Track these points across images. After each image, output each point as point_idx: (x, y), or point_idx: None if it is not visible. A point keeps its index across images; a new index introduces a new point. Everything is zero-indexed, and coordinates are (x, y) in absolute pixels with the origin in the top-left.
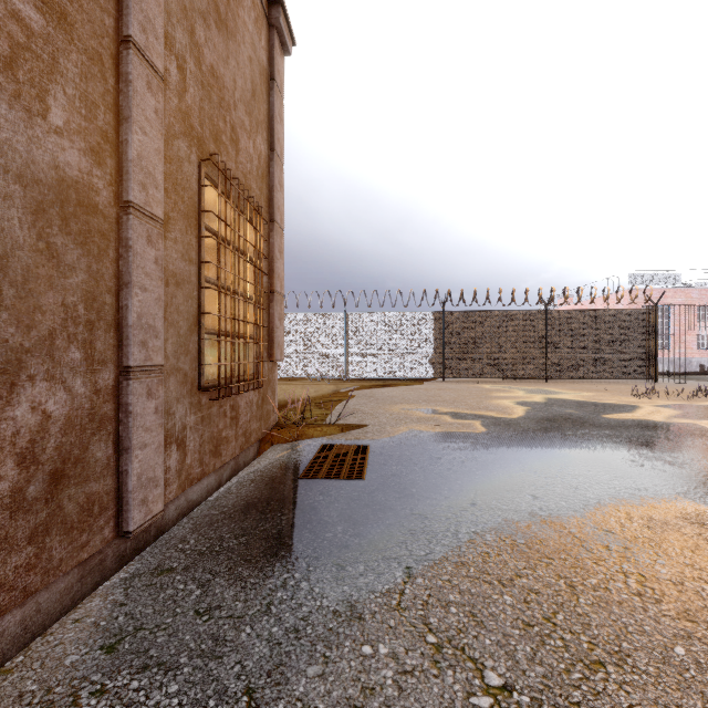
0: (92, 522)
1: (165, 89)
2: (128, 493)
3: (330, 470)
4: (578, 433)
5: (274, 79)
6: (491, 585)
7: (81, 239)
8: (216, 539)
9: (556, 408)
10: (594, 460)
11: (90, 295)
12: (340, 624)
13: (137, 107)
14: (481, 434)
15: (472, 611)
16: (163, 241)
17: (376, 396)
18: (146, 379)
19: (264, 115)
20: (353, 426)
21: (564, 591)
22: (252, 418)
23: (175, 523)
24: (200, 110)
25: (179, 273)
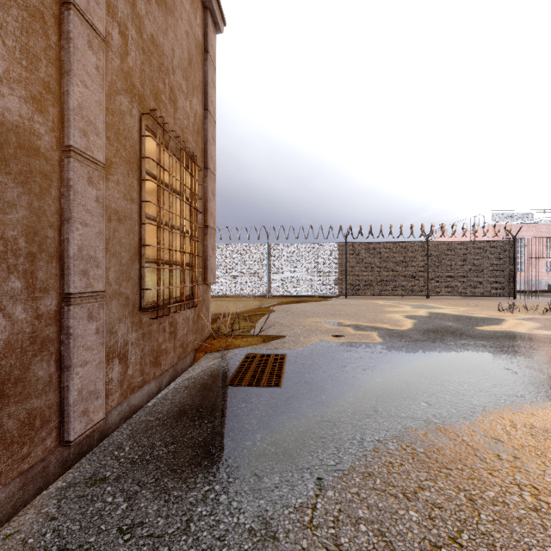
0: (33, 435)
1: (107, 50)
2: (69, 407)
3: (252, 378)
4: (458, 343)
5: (208, 51)
6: (397, 499)
7: (21, 178)
8: (148, 446)
9: (438, 321)
10: (475, 368)
11: (31, 230)
12: (254, 545)
13: (78, 62)
14: (378, 344)
15: (381, 529)
16: (104, 182)
17: (292, 311)
18: (87, 304)
19: (200, 81)
20: (273, 337)
21: (465, 505)
22: (189, 332)
23: (118, 426)
24: (141, 71)
25: (121, 211)
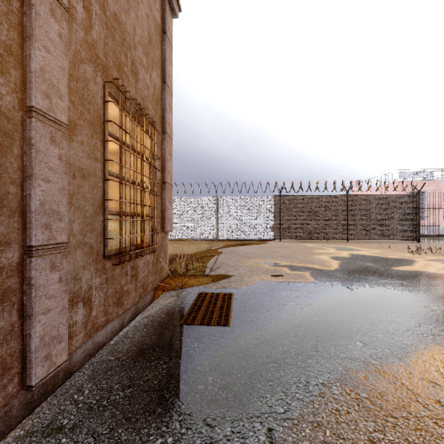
0: None
1: (72, 21)
2: (31, 353)
3: (204, 317)
4: (379, 282)
5: (166, 33)
6: None
7: None
8: (106, 390)
9: (359, 262)
10: (399, 307)
11: None
12: None
13: (40, 28)
14: (312, 283)
15: None
16: (67, 142)
17: (237, 252)
18: (49, 255)
19: (158, 58)
20: (221, 277)
21: None
22: (149, 274)
23: (82, 363)
24: (105, 44)
25: (85, 168)
